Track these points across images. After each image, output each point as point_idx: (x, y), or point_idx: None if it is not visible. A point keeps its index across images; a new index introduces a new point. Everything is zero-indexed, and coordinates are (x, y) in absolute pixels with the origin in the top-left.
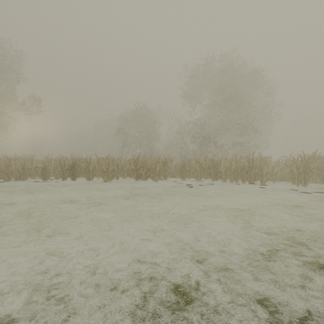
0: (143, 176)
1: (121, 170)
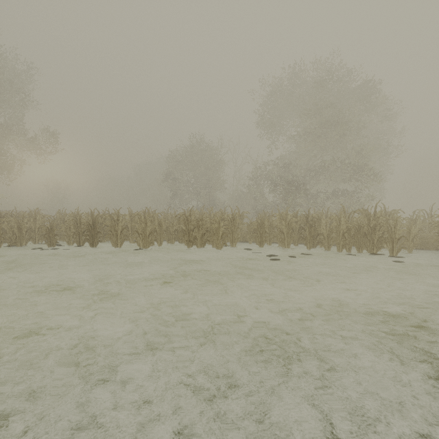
0: (198, 240)
1: (166, 232)
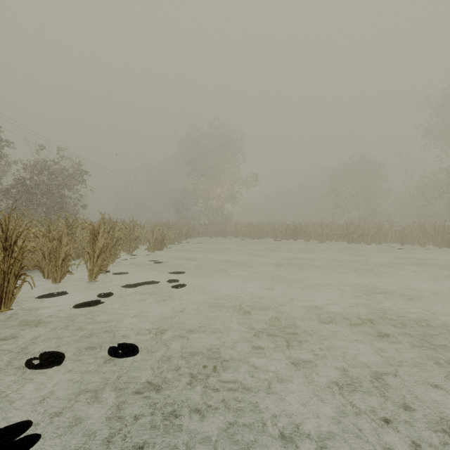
0: (355, 240)
1: (334, 234)
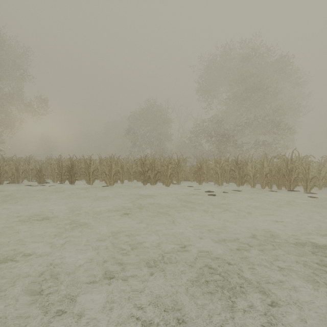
0: (151, 179)
1: (127, 172)
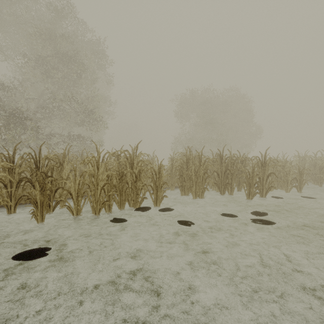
0: None
1: None
